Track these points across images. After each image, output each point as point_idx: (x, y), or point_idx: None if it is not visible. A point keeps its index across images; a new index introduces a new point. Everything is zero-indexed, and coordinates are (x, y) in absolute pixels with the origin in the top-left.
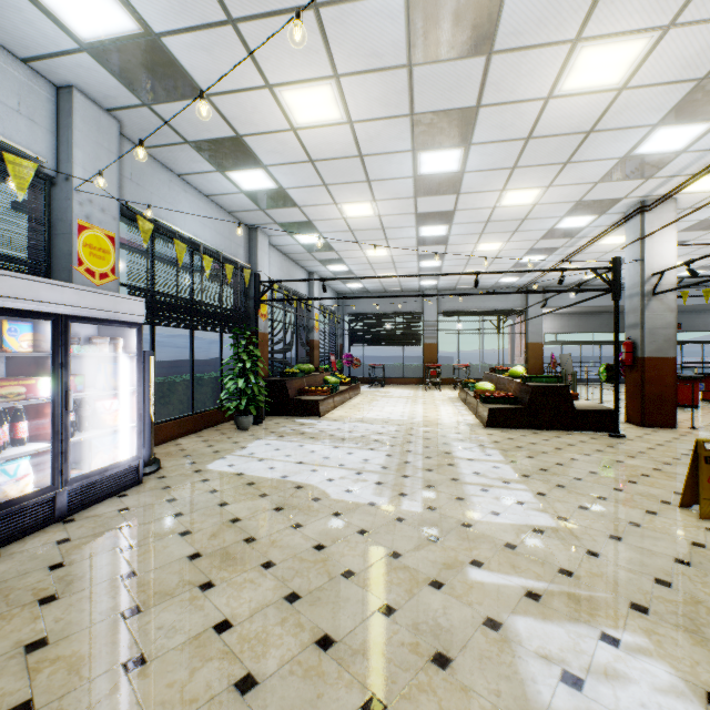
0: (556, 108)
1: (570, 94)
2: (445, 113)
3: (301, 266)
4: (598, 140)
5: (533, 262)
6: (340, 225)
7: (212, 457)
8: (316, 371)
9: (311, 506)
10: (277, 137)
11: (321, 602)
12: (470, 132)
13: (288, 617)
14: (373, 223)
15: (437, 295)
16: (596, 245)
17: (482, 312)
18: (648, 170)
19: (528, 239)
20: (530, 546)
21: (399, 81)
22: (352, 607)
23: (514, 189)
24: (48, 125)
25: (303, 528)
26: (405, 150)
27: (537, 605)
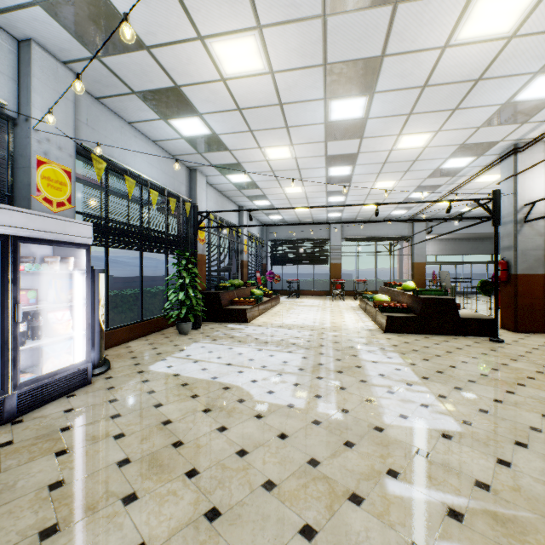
0: (451, 56)
1: (465, 43)
2: (353, 63)
3: (232, 201)
4: (484, 87)
5: (419, 197)
6: (263, 166)
7: (154, 359)
8: (245, 285)
9: (236, 408)
10: (210, 87)
11: (241, 521)
12: (375, 81)
13: (207, 540)
14: (290, 164)
15: (344, 222)
16: (472, 183)
17: (376, 238)
18: (524, 115)
19: (417, 177)
20: (442, 453)
21: (315, 31)
22: (272, 528)
23: (408, 133)
24: (10, 73)
25: (228, 431)
26: (318, 98)
27: (461, 527)
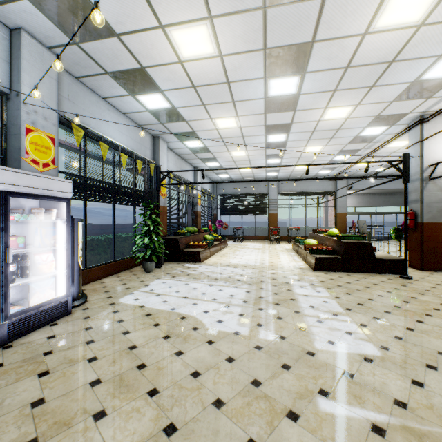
0: (369, 42)
1: (381, 31)
2: (289, 48)
3: (189, 163)
4: (397, 68)
5: (341, 159)
6: (214, 134)
7: (124, 293)
8: (199, 231)
9: (191, 335)
10: (169, 68)
11: (194, 436)
12: (306, 63)
13: None
14: (236, 133)
15: (280, 180)
16: (385, 148)
17: (306, 193)
18: (429, 91)
19: (340, 143)
20: (365, 375)
21: (256, 21)
22: (221, 441)
23: (333, 107)
24: (3, 56)
25: (184, 355)
26: (259, 77)
27: (384, 441)
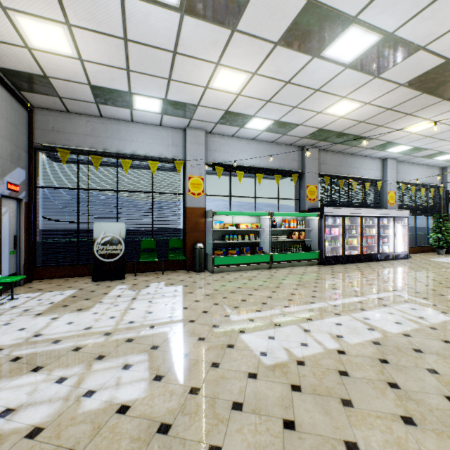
0: None
1: None
2: None
3: None
4: None
5: None
6: None
7: (428, 258)
8: None
9: None
10: None
11: None
12: None
13: None
14: None
15: None
16: None
17: None
18: None
19: None
20: None
21: None
22: None
23: None
24: (380, 169)
25: None
26: None
27: None
